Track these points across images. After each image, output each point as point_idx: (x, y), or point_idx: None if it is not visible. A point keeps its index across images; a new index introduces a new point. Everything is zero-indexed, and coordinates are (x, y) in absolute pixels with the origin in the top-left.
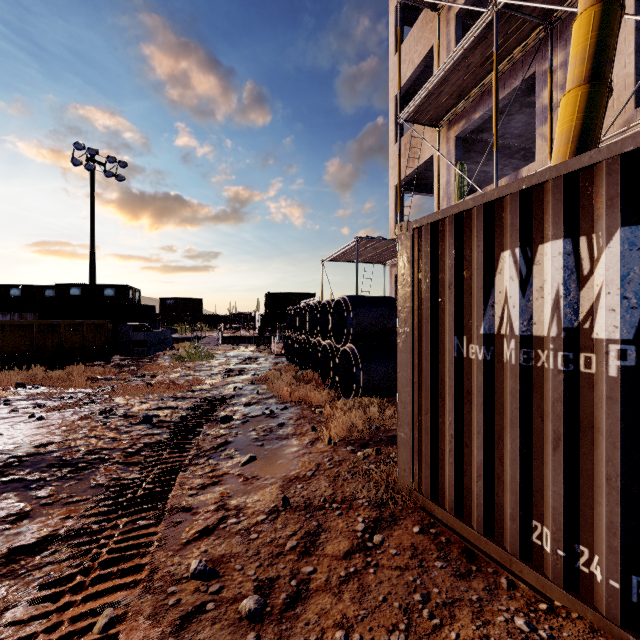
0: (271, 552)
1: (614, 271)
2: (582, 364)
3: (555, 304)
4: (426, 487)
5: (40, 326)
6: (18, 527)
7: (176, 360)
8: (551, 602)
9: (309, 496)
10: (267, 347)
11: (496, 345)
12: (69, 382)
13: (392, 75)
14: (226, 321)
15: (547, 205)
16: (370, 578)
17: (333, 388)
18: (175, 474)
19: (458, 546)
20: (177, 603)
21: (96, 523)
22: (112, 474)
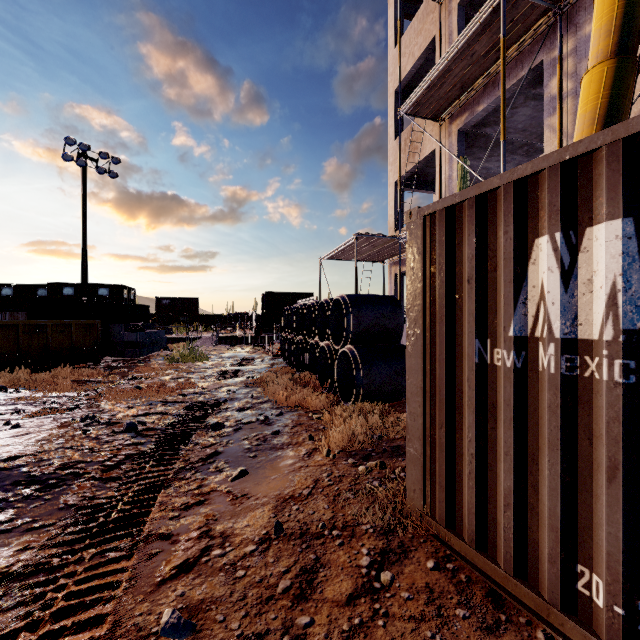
0: (260, 596)
1: None
2: None
3: (610, 300)
4: (440, 512)
5: (25, 326)
6: None
7: (169, 361)
8: None
9: (305, 520)
10: (264, 348)
11: (529, 350)
12: (54, 385)
13: (391, 69)
14: (223, 321)
15: (598, 178)
16: (379, 634)
17: (331, 392)
18: (156, 492)
19: (481, 587)
20: None
21: (58, 556)
22: (85, 492)
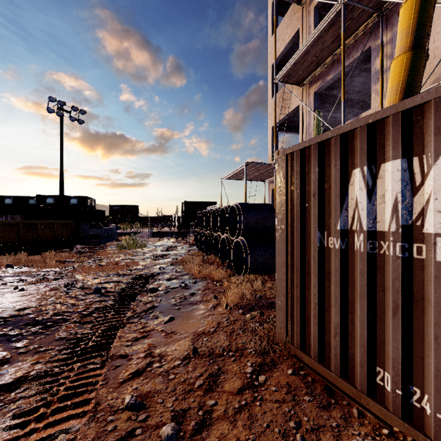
0: (184, 389)
1: (440, 182)
2: (415, 252)
3: (394, 207)
4: (297, 340)
5: (24, 224)
6: (0, 370)
7: (119, 248)
8: (391, 428)
9: (212, 346)
10: (183, 239)
11: (349, 238)
12: (44, 264)
13: (270, 50)
14: (155, 221)
15: (388, 134)
16: (257, 409)
17: (229, 268)
18: (116, 330)
19: (321, 384)
20: (114, 429)
21: (57, 367)
22: (71, 330)
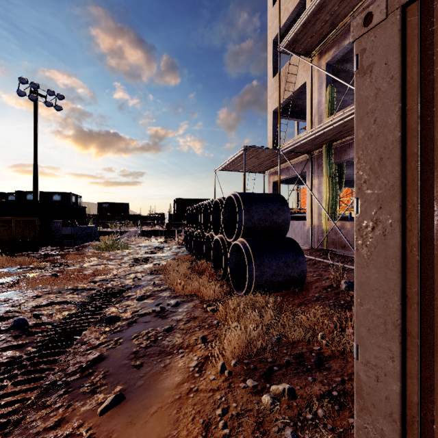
0: None
1: None
2: None
3: None
4: None
5: None
6: None
7: (97, 250)
8: None
9: None
10: (172, 239)
11: None
12: None
13: (270, 24)
14: (146, 219)
15: None
16: None
17: (224, 279)
18: None
19: None
20: None
21: None
22: None
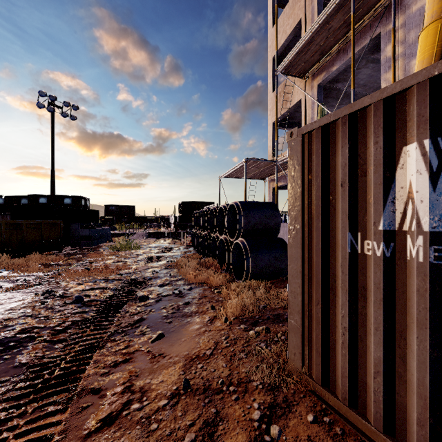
0: None
1: None
2: None
3: None
4: (317, 373)
5: (7, 225)
6: None
7: (112, 250)
8: None
9: (208, 377)
10: (180, 240)
11: (397, 241)
12: (27, 267)
13: (270, 43)
14: (152, 221)
15: None
16: None
17: (228, 272)
18: (92, 352)
19: (354, 439)
20: None
21: (5, 410)
22: (37, 352)
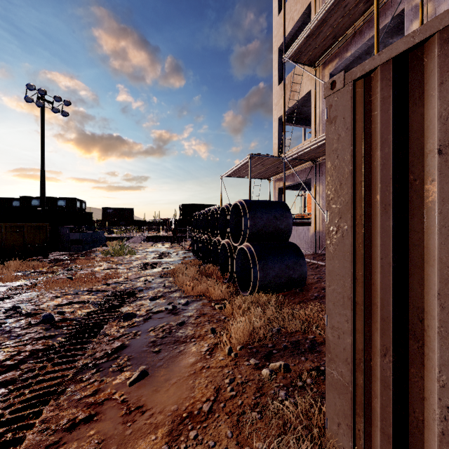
0: None
1: None
2: None
3: None
4: None
5: None
6: None
7: (105, 255)
8: None
9: None
10: (179, 244)
11: None
12: (3, 276)
13: (276, 32)
14: (151, 225)
15: None
16: None
17: (231, 281)
18: (45, 402)
19: None
20: None
21: None
22: None
